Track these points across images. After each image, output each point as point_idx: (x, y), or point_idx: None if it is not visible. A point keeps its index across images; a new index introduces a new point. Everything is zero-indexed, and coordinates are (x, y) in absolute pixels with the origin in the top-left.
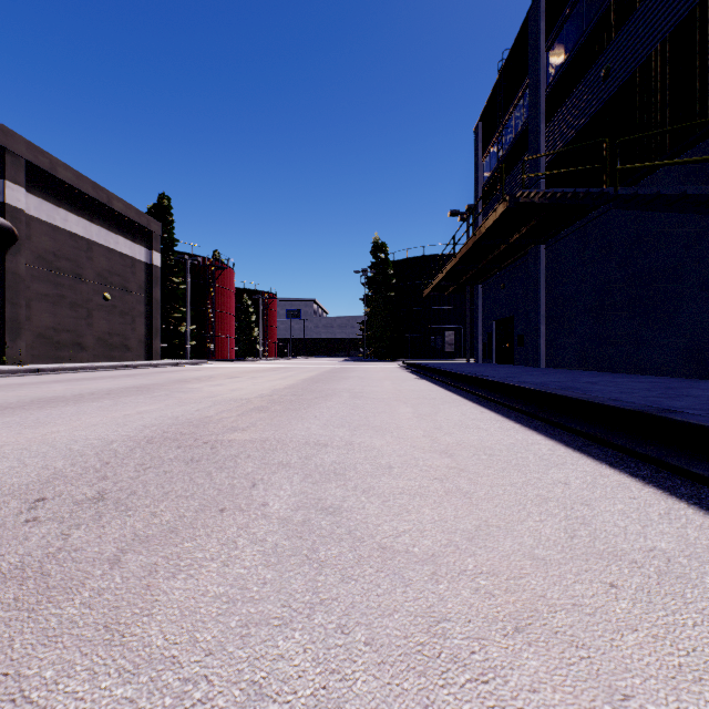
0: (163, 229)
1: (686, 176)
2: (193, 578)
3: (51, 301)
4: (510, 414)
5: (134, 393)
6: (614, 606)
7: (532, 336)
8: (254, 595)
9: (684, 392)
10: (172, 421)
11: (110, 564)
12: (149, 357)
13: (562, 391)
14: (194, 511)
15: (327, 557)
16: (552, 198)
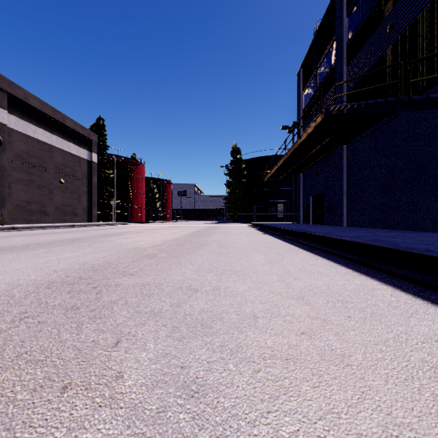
0: (99, 139)
1: None
2: None
3: (25, 184)
4: (339, 261)
5: (66, 244)
6: None
7: (337, 205)
8: None
9: None
10: (79, 266)
11: None
12: (89, 220)
13: (378, 243)
14: (31, 389)
15: None
16: (357, 109)
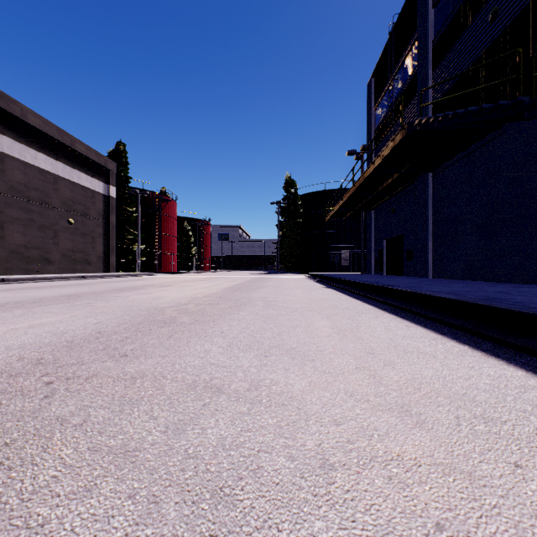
0: (119, 169)
1: None
2: None
3: (22, 224)
4: (441, 329)
5: (58, 302)
6: None
7: (420, 251)
8: None
9: None
10: (51, 339)
11: None
12: (106, 269)
13: (498, 303)
14: None
15: None
16: (453, 120)
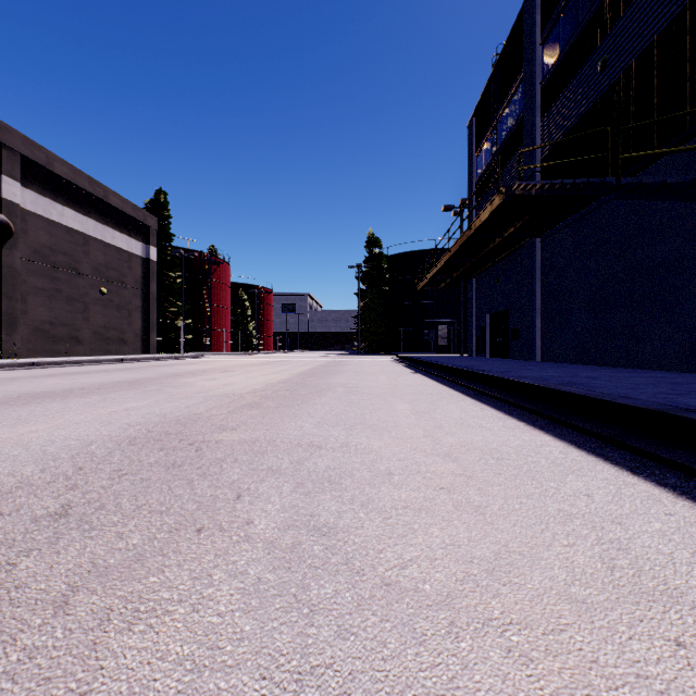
0: (160, 224)
1: (687, 167)
2: (152, 631)
3: (47, 295)
4: (512, 411)
5: (125, 388)
6: (690, 679)
7: (527, 330)
8: (226, 659)
9: (692, 388)
10: (159, 419)
11: (54, 608)
12: (145, 350)
13: (566, 387)
14: (167, 531)
15: (320, 599)
16: (550, 190)
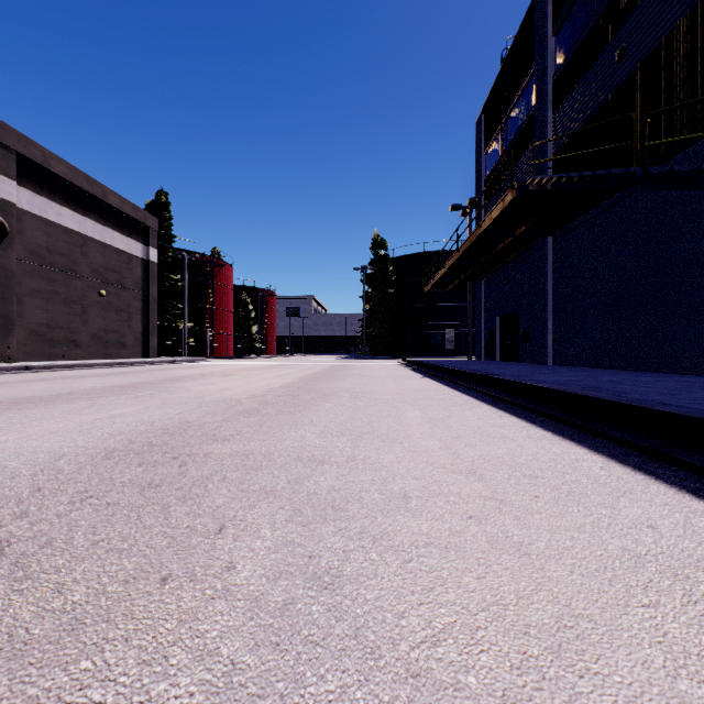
0: (161, 226)
1: None
2: None
3: (44, 297)
4: (534, 419)
5: (117, 393)
6: None
7: (538, 332)
8: None
9: None
10: (145, 427)
11: None
12: (145, 354)
13: (593, 392)
14: (122, 581)
15: (318, 703)
16: (567, 183)
